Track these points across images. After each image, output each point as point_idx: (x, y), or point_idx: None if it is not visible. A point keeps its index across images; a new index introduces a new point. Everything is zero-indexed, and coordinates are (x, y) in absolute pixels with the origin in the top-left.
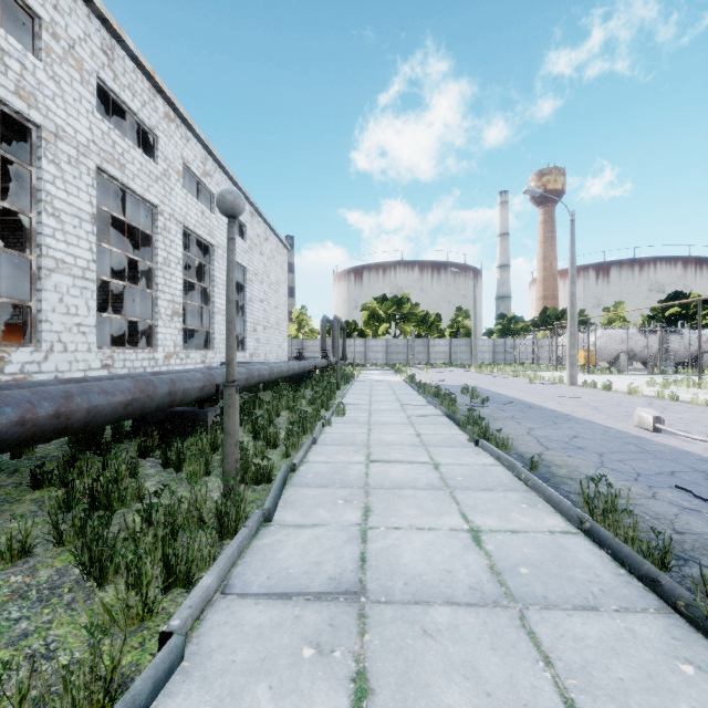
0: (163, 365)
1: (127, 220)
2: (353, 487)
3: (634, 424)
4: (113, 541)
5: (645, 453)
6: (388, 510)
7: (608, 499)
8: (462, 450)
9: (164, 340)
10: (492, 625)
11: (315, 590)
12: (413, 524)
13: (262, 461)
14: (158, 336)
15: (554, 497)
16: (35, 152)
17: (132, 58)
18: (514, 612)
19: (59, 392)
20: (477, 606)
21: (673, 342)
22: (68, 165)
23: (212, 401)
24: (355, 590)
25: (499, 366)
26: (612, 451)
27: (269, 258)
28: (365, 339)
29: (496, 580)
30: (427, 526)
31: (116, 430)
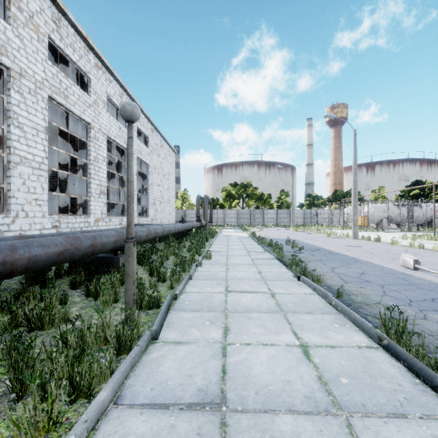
0: (93, 226)
1: (70, 132)
2: (216, 311)
3: (400, 264)
4: (32, 362)
5: (411, 285)
6: (241, 329)
7: (399, 323)
8: (290, 283)
9: (94, 210)
10: (327, 433)
11: (187, 401)
12: (259, 341)
13: (153, 293)
14: (90, 207)
15: (358, 319)
16: (6, 85)
17: (72, 26)
18: (342, 420)
19: (6, 246)
20: (312, 414)
21: (415, 211)
22: (28, 94)
23: (123, 250)
24: (218, 401)
25: (307, 226)
26: (389, 284)
27: (163, 158)
28: (224, 209)
29: (324, 389)
30: (269, 342)
31: (59, 270)
